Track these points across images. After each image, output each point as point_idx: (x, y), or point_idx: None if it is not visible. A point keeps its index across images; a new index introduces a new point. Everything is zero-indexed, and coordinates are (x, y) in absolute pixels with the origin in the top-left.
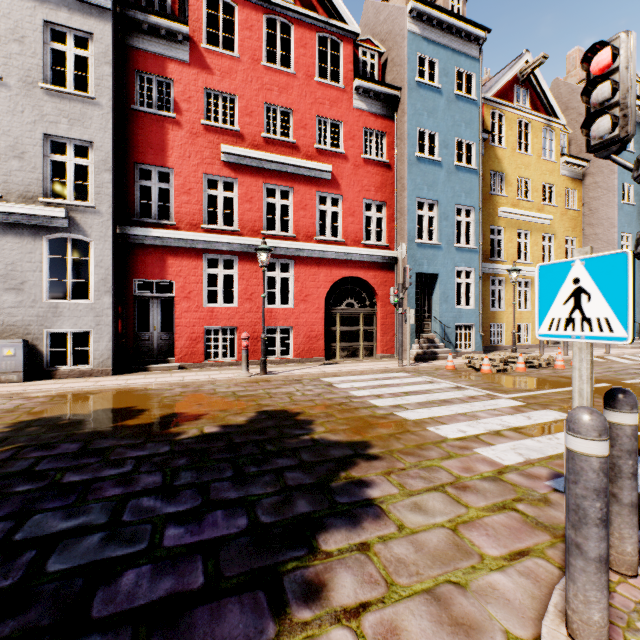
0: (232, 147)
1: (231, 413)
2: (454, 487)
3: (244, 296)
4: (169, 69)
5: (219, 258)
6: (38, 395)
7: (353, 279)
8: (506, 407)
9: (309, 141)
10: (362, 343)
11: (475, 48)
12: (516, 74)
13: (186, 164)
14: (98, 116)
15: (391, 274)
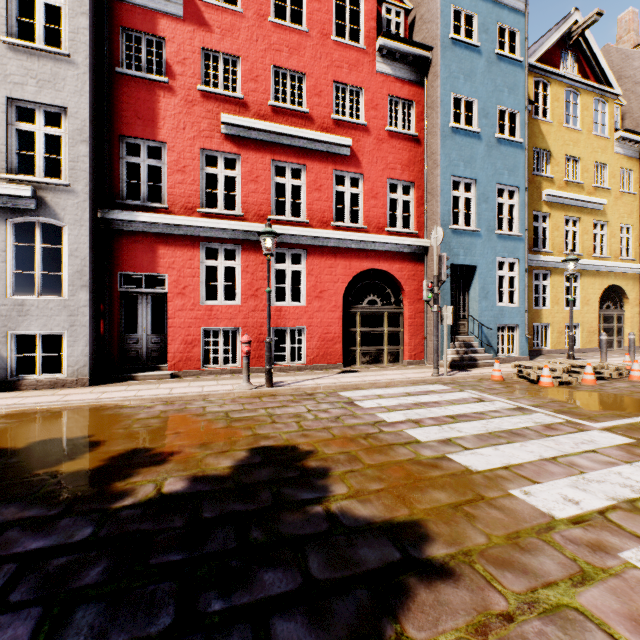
0: (234, 117)
1: (213, 451)
2: None
3: (248, 292)
4: (160, 26)
5: (219, 247)
6: None
7: (374, 274)
8: (610, 447)
9: (324, 111)
10: (386, 347)
11: None
12: (563, 37)
13: (180, 137)
14: (72, 77)
15: (420, 266)
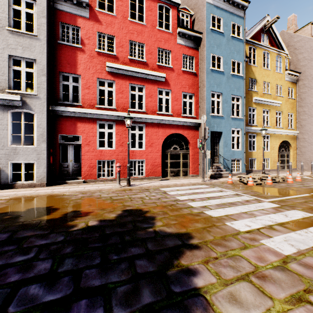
0: (112, 63)
1: (107, 211)
2: (256, 276)
3: (118, 143)
4: (78, 21)
5: (105, 123)
6: (1, 198)
7: (176, 135)
8: (269, 208)
9: (153, 61)
10: (181, 168)
11: (242, 12)
12: (262, 27)
13: (87, 73)
14: (38, 45)
15: (197, 132)
